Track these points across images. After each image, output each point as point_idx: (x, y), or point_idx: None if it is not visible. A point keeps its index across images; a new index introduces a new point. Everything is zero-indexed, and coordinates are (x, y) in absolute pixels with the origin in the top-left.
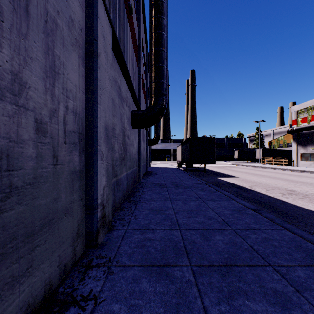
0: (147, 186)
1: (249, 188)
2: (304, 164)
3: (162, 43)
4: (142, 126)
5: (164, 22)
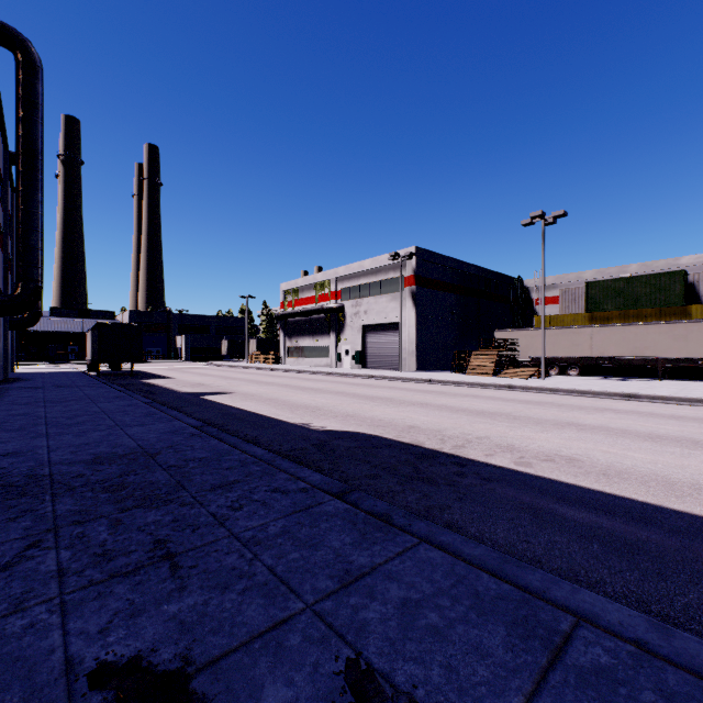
0: (12, 389)
1: (162, 385)
2: (291, 361)
3: (36, 223)
4: (3, 315)
5: (39, 198)
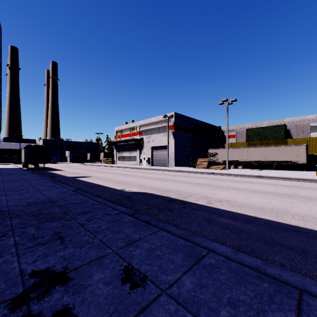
0: None
1: (59, 173)
2: (119, 162)
3: None
4: None
5: None
